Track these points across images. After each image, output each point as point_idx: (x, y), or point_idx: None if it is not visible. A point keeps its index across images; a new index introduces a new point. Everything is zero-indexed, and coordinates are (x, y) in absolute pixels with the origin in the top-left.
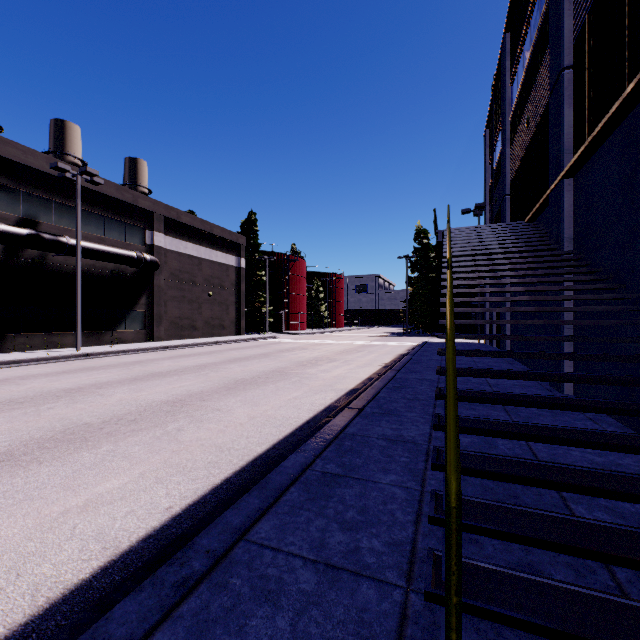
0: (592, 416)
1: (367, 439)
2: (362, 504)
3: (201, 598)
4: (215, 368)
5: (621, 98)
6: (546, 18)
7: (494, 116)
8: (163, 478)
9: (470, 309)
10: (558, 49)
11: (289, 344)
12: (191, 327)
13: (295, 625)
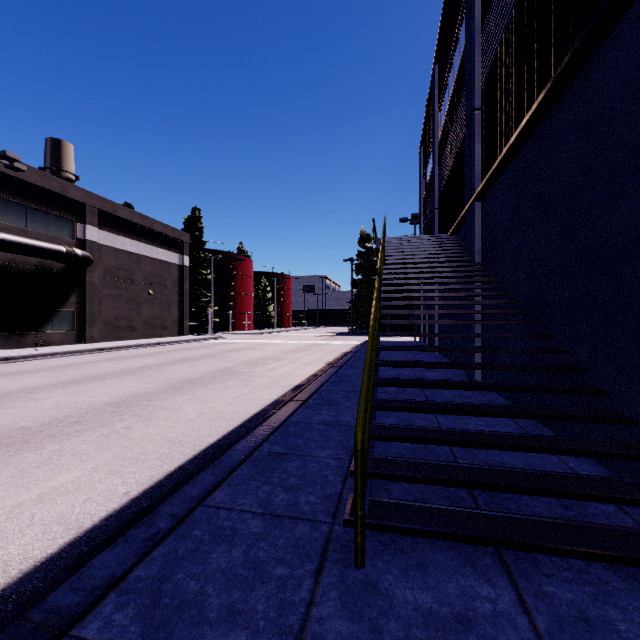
0: (491, 398)
1: (309, 425)
2: (302, 472)
3: (169, 546)
4: (159, 369)
5: (508, 146)
6: (464, 62)
7: (427, 136)
8: (117, 470)
9: (396, 311)
10: (470, 92)
11: (236, 344)
12: (129, 328)
13: (247, 553)
